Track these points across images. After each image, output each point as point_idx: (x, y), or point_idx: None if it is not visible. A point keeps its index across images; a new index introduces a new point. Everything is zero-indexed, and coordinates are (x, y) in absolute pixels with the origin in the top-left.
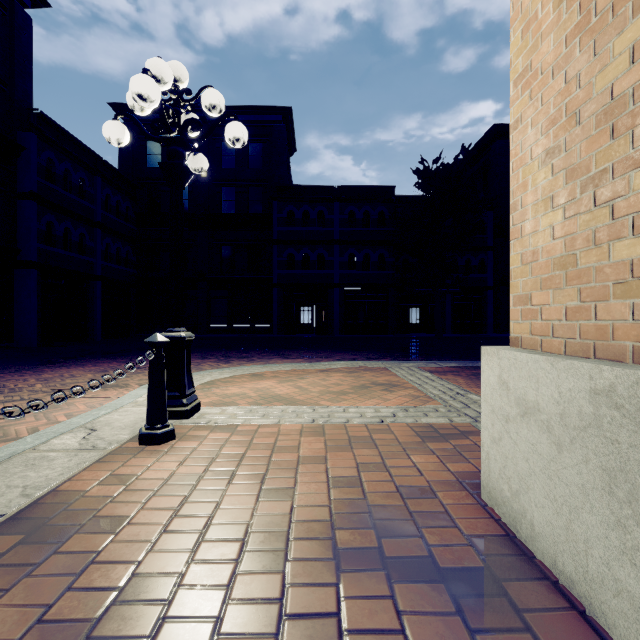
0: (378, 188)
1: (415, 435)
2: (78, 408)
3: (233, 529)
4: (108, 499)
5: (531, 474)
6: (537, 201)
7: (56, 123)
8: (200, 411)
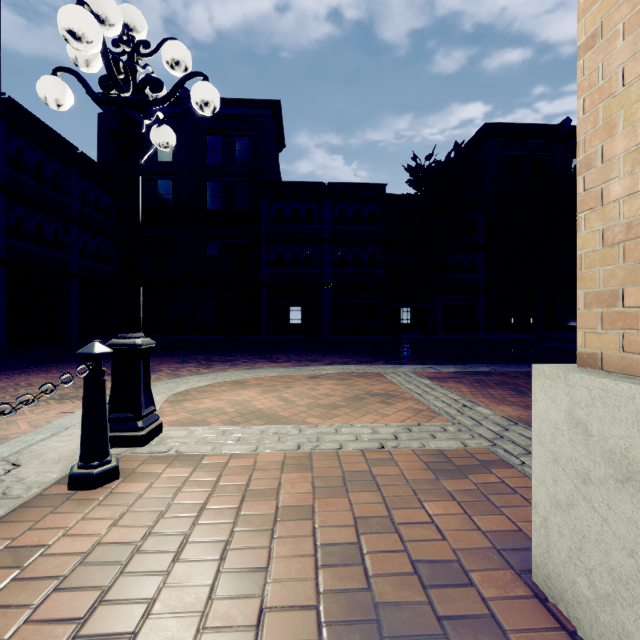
0: (369, 185)
1: (424, 467)
2: (19, 428)
3: None
4: None
5: None
6: (637, 146)
7: (26, 110)
8: (162, 434)
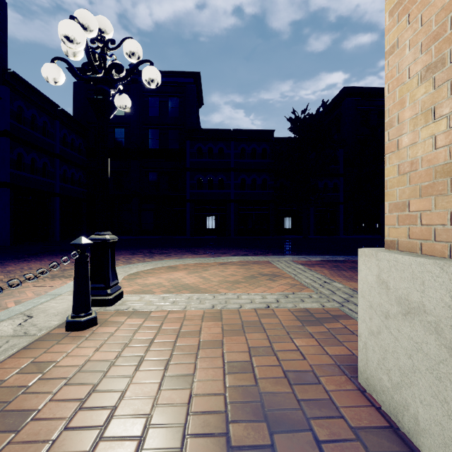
0: (262, 131)
1: (295, 319)
2: (27, 295)
3: (133, 422)
4: (23, 388)
5: (415, 371)
6: (416, 115)
7: (25, 80)
8: (122, 298)
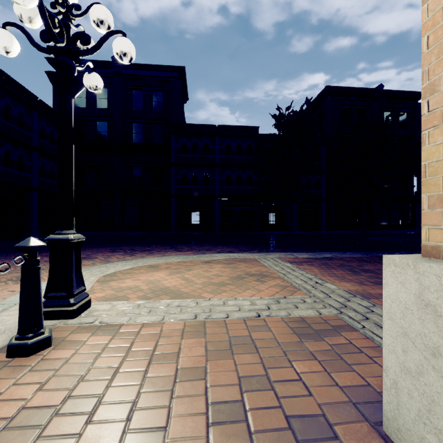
0: (247, 128)
1: (291, 331)
2: None
3: None
4: None
5: None
6: None
7: None
8: (90, 307)
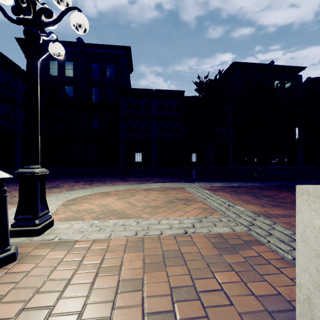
0: (176, 91)
1: (212, 245)
2: None
3: None
4: None
5: None
6: None
7: None
8: (53, 226)
